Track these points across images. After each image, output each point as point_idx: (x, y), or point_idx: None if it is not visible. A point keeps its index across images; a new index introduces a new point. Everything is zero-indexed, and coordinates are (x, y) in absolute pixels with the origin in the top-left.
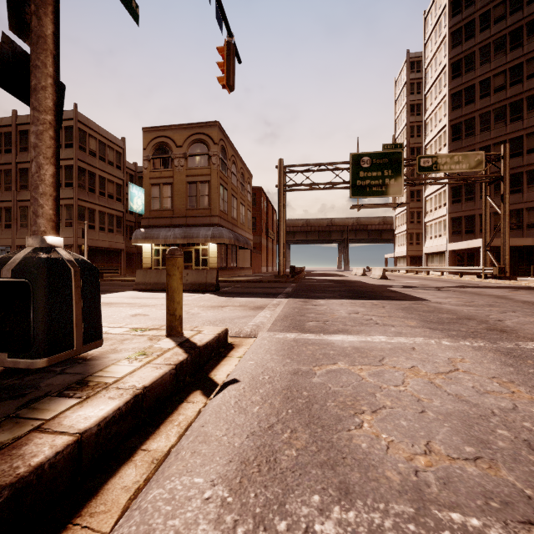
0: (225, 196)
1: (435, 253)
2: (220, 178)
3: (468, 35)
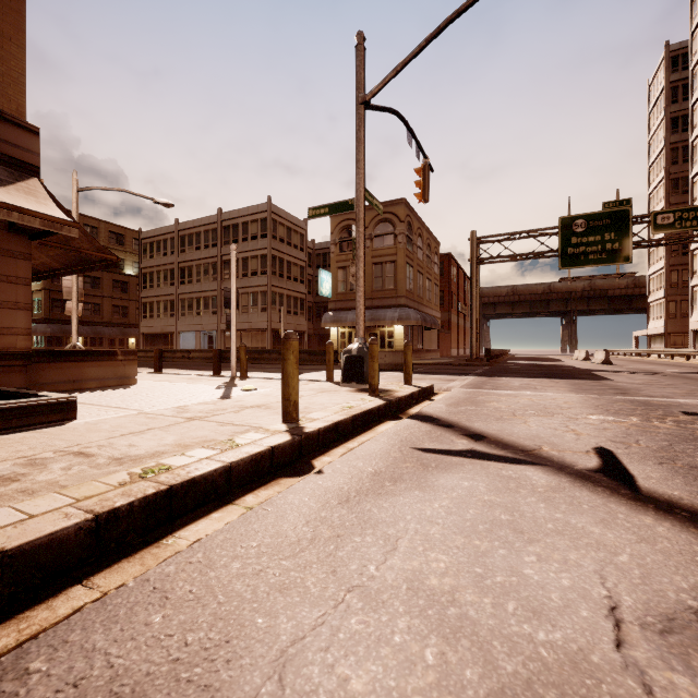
0: (411, 274)
1: None
2: (406, 257)
3: None
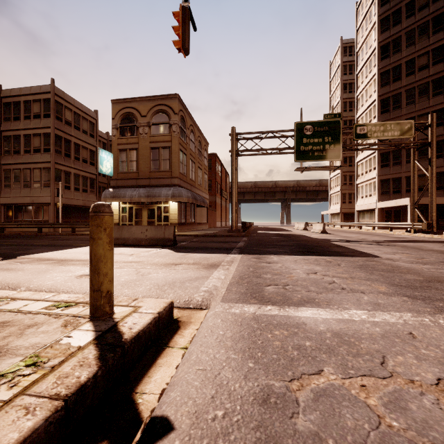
0: (184, 160)
1: (365, 210)
2: (180, 145)
3: (395, 21)
